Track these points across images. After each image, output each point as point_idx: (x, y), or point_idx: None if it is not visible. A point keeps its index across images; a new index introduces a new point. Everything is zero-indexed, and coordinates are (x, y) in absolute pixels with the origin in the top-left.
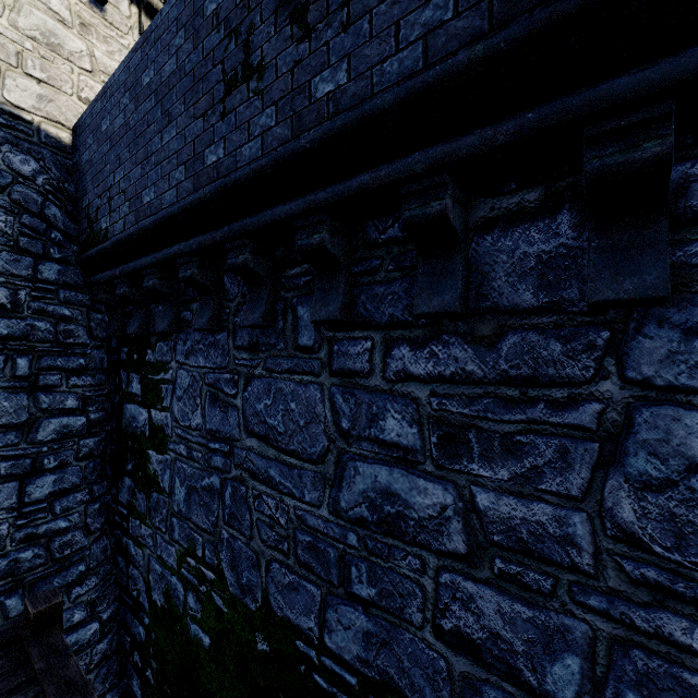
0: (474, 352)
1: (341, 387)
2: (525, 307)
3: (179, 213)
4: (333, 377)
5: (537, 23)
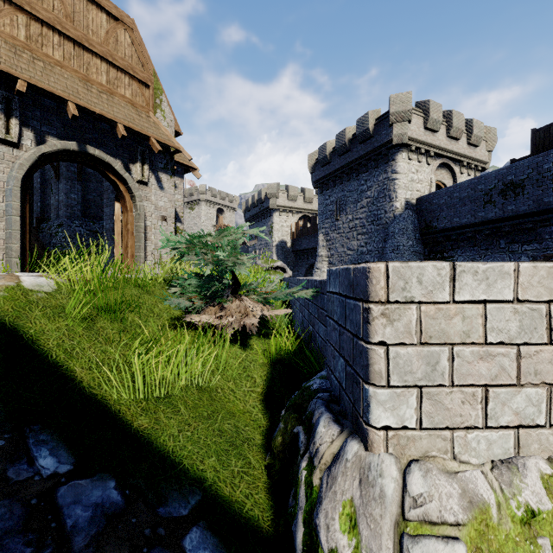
0: (538, 245)
1: (511, 254)
2: (546, 238)
3: (469, 224)
4: (509, 252)
5: (542, 209)
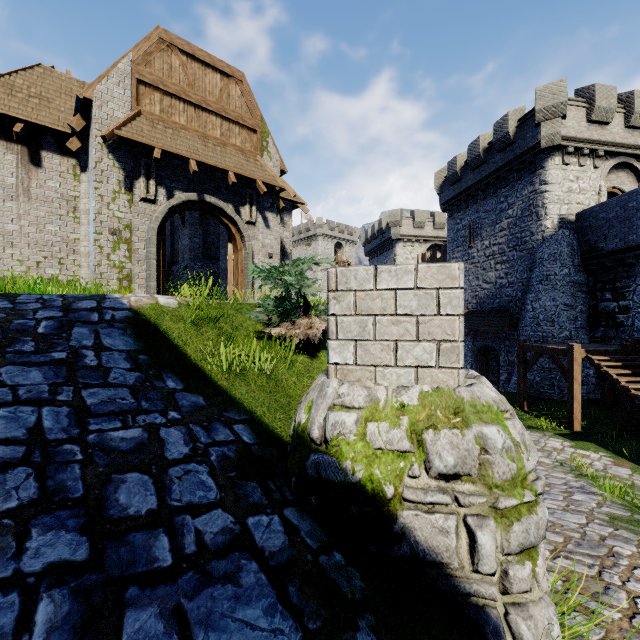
0: None
1: None
2: None
3: None
4: None
5: None
